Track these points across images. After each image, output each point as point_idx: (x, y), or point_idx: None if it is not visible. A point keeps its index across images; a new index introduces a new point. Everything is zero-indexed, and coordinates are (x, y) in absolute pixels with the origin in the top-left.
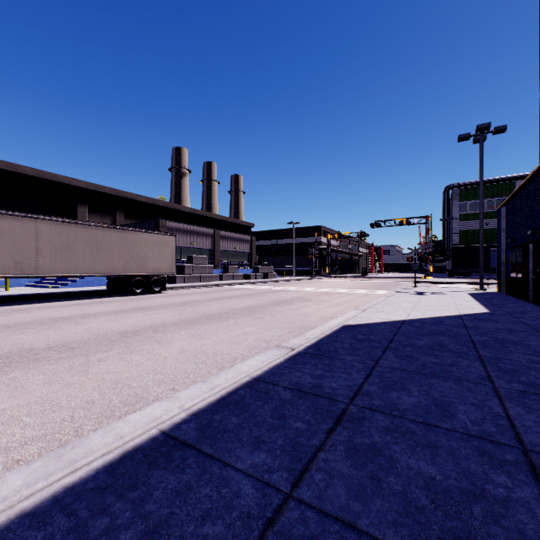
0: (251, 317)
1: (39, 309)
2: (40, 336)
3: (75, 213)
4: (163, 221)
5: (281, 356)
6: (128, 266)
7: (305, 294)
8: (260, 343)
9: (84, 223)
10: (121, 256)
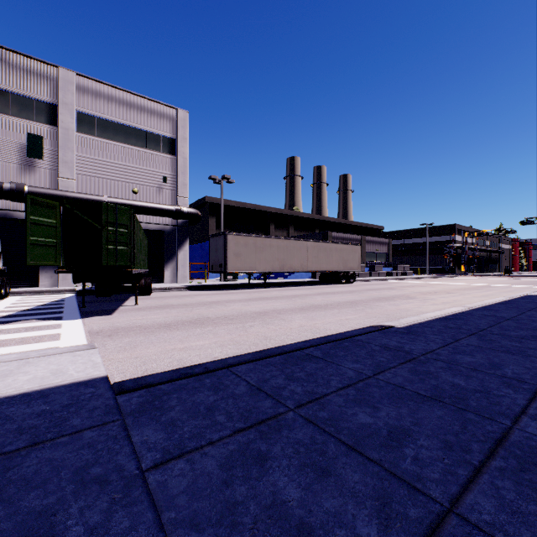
0: (455, 294)
1: (319, 288)
2: (369, 295)
3: (268, 230)
4: (329, 232)
5: (508, 298)
6: (339, 266)
7: (468, 286)
8: (483, 300)
9: (322, 241)
10: (336, 260)
